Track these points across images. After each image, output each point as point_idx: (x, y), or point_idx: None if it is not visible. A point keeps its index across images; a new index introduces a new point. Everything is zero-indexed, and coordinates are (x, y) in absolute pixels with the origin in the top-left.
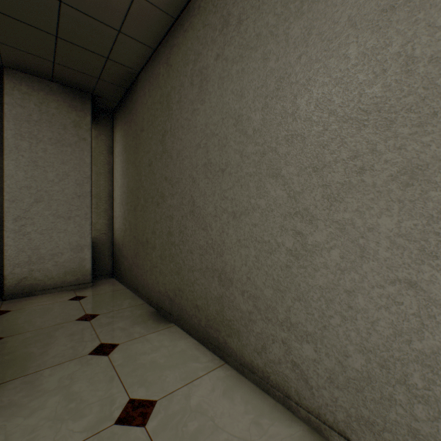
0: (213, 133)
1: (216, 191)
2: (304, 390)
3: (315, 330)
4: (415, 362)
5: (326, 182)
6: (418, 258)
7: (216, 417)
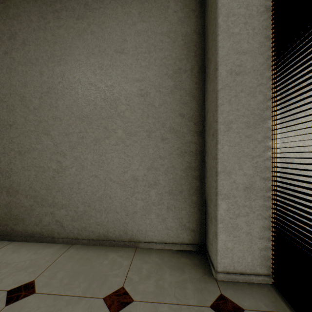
0: (2, 100)
1: (5, 137)
2: (62, 230)
3: (66, 202)
4: (97, 200)
5: (71, 140)
6: (98, 167)
7: (8, 261)
